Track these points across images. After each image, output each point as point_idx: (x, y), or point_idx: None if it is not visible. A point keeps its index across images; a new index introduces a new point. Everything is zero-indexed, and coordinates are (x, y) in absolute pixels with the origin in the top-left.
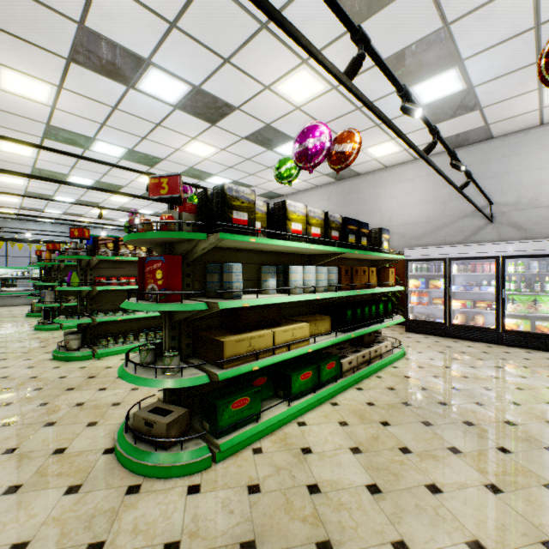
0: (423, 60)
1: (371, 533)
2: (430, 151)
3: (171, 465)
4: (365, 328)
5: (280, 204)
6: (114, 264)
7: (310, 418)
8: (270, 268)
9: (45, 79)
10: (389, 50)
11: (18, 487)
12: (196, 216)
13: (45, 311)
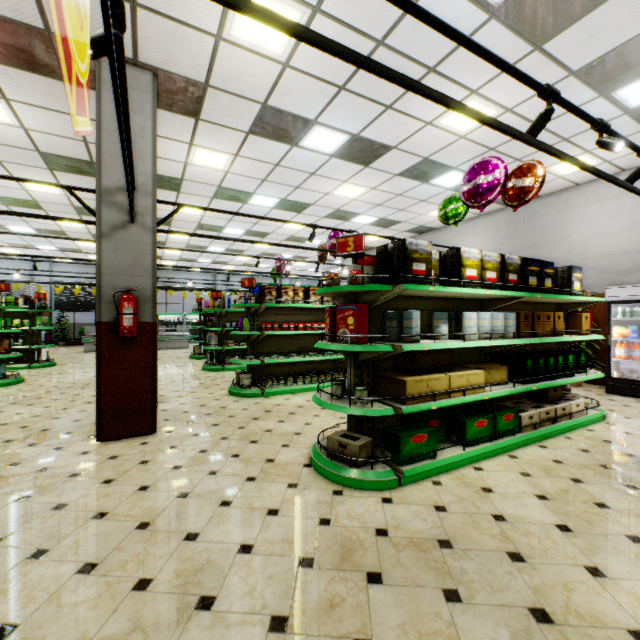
0: (630, 61)
1: (562, 556)
2: (638, 177)
3: (365, 479)
4: (550, 381)
5: (454, 251)
6: (275, 311)
7: (486, 465)
8: (442, 314)
9: (226, 151)
10: (582, 60)
11: (254, 478)
12: (374, 268)
13: (210, 354)
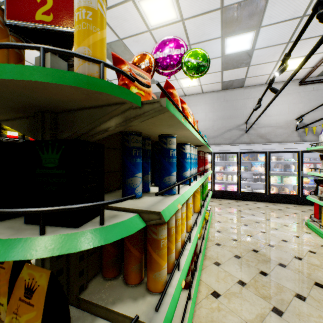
0: (117, 53)
1: None
2: None
3: None
4: None
5: None
6: None
7: None
8: None
9: None
10: None
11: None
12: None
13: None
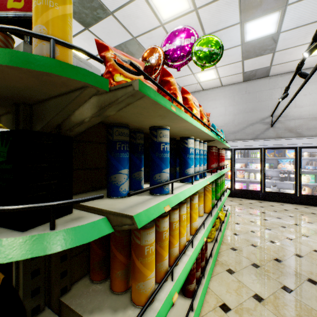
0: (132, 52)
1: None
2: None
3: None
4: None
5: None
6: None
7: None
8: None
9: None
10: (112, 44)
11: None
12: None
13: None
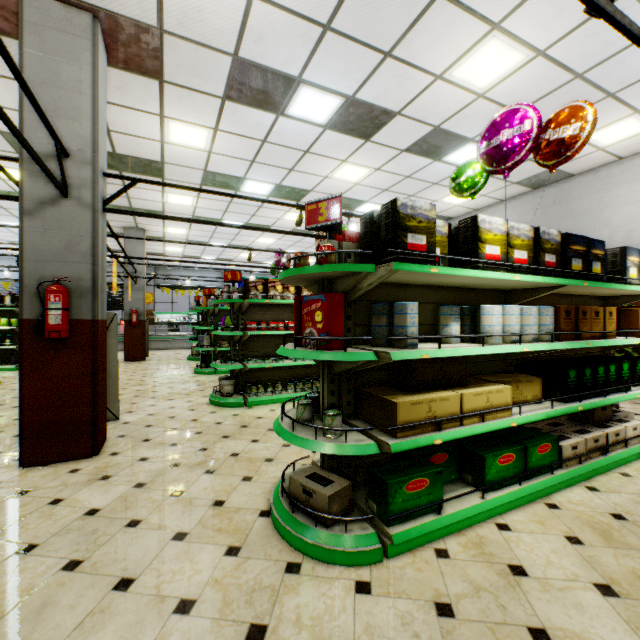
0: None
1: None
2: None
3: (334, 548)
4: (600, 399)
5: (468, 221)
6: (263, 308)
7: (514, 520)
8: (452, 308)
9: (203, 124)
10: None
11: (184, 535)
12: (357, 246)
13: (202, 355)
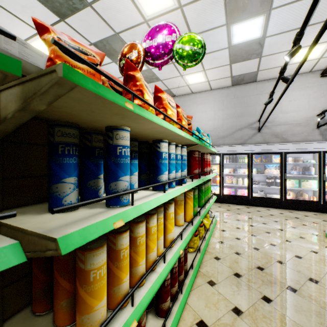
0: (116, 49)
1: None
2: None
3: None
4: None
5: None
6: None
7: None
8: None
9: None
10: (93, 39)
11: None
12: None
13: None
